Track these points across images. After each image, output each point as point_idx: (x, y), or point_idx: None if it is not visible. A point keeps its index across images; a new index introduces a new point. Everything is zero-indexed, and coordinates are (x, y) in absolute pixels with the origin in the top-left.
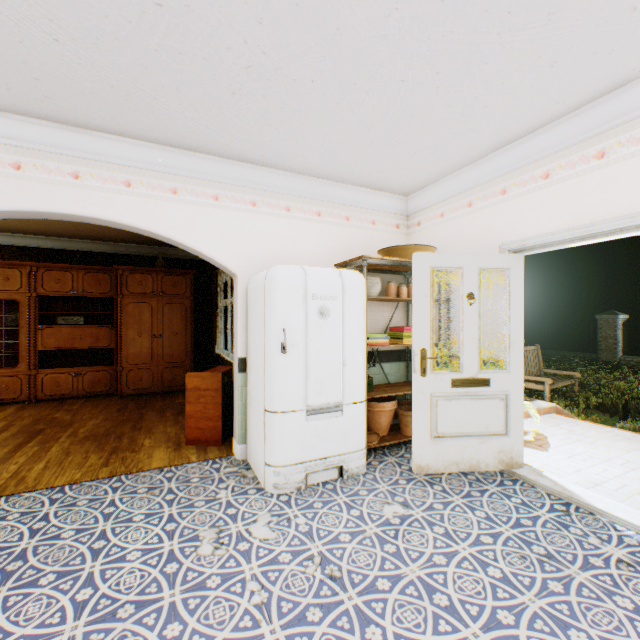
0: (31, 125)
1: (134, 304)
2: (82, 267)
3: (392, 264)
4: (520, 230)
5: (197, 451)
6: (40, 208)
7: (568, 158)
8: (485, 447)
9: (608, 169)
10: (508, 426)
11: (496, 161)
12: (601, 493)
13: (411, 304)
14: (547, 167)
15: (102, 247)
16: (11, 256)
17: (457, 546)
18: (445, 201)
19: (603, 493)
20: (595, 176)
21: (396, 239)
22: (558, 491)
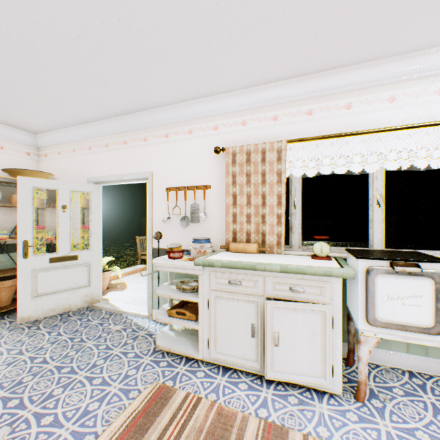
0: None
1: None
2: None
3: (10, 181)
4: (97, 172)
5: None
6: None
7: (115, 140)
8: (76, 295)
9: (128, 150)
10: (91, 280)
11: (85, 130)
12: (134, 304)
13: (42, 210)
14: (108, 141)
15: None
16: None
17: (23, 356)
18: (62, 144)
19: (135, 303)
20: (124, 152)
21: (28, 163)
22: (111, 308)
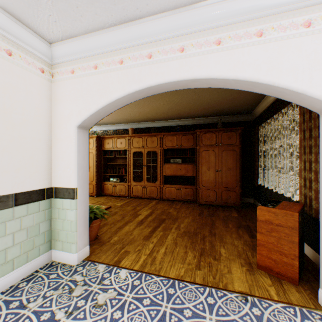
0: (156, 21)
1: (205, 151)
2: (180, 133)
3: None
4: None
5: (272, 283)
6: (161, 81)
7: None
8: None
9: None
10: None
11: None
12: None
13: None
14: None
15: (188, 122)
16: (154, 132)
17: None
18: None
19: None
20: None
21: None
22: None
